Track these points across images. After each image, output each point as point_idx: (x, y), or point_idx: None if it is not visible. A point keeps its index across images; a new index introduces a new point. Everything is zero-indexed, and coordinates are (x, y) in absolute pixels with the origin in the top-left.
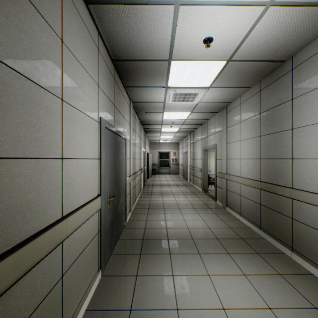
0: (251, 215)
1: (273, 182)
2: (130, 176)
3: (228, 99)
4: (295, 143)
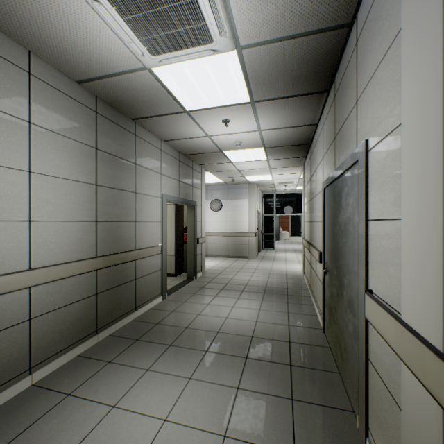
0: (76, 330)
1: (118, 251)
2: (385, 310)
3: (22, 29)
4: (138, 207)
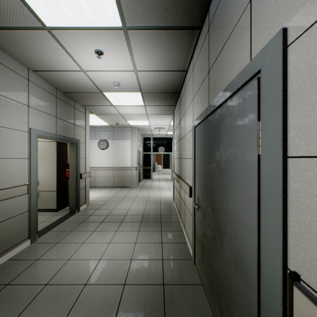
0: None
1: None
2: None
3: None
4: None
